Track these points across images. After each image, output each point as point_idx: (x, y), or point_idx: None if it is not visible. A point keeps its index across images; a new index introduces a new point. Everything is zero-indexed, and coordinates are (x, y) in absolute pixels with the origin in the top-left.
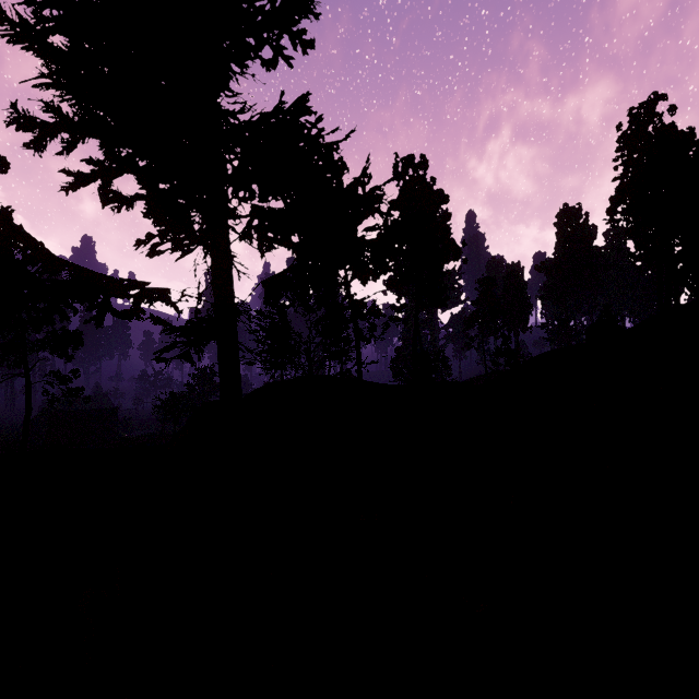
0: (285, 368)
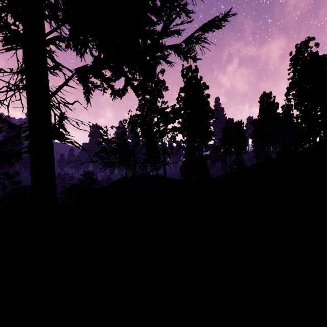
0: (118, 165)
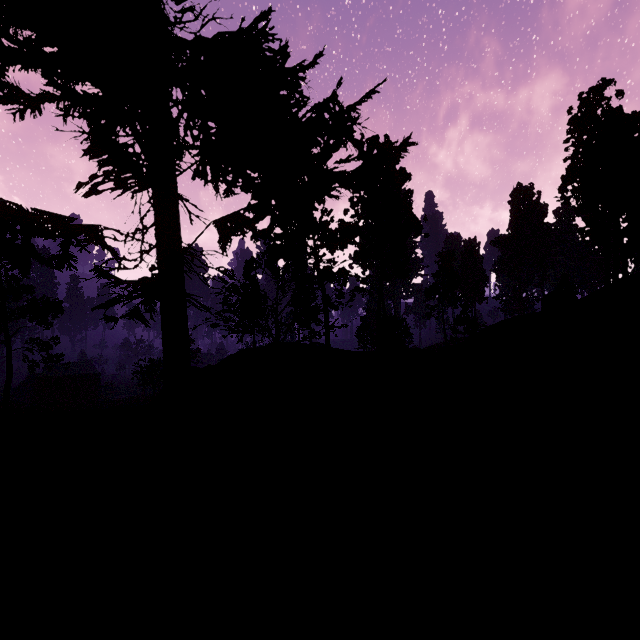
0: (251, 331)
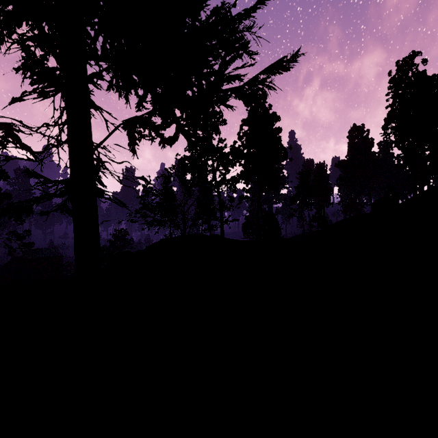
0: (163, 224)
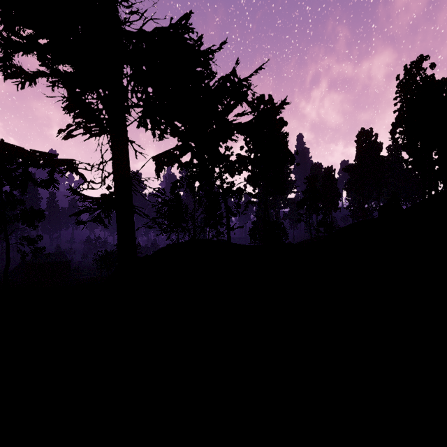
0: (176, 231)
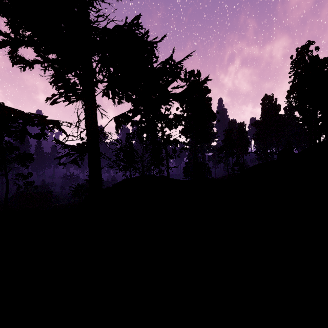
0: (130, 169)
